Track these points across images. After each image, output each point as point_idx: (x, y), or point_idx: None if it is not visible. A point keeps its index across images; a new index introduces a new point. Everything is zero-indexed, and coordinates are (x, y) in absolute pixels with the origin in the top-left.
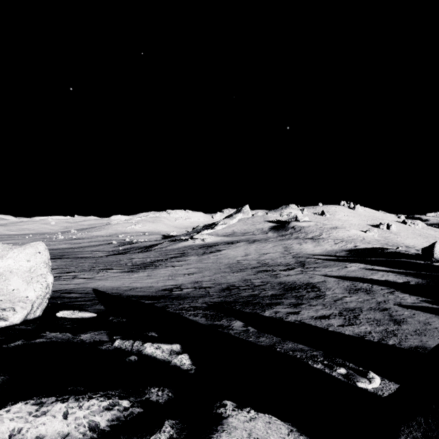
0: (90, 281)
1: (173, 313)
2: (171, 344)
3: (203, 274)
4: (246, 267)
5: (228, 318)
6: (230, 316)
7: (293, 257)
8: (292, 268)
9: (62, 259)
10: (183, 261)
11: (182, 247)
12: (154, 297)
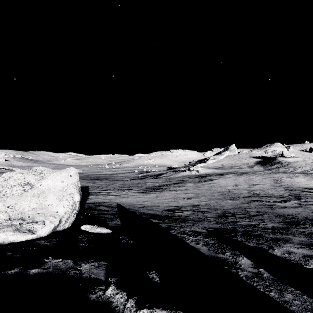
0: (117, 197)
1: (176, 236)
2: (175, 312)
3: (199, 198)
4: (238, 196)
5: (232, 252)
6: (234, 249)
7: (285, 189)
8: (287, 200)
9: (104, 181)
10: (182, 187)
11: (181, 176)
12: (160, 216)
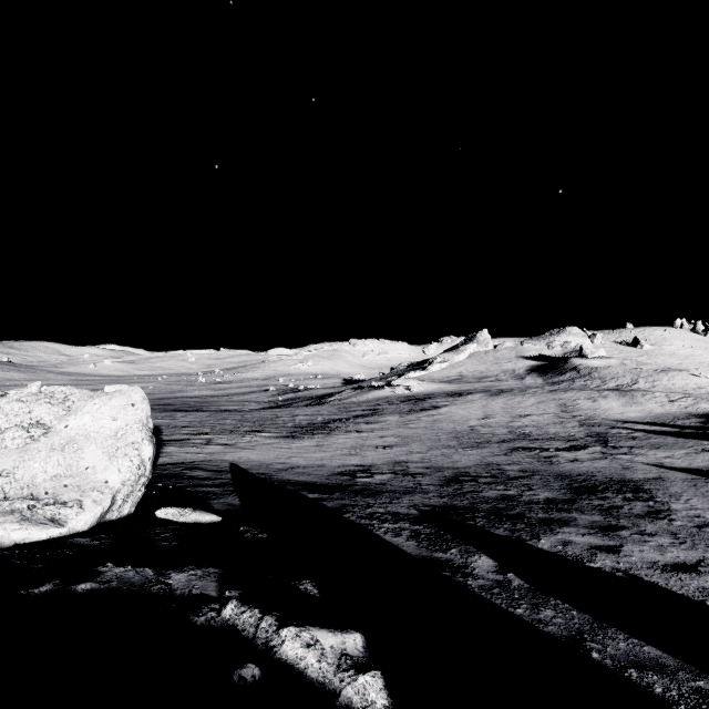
0: (229, 450)
1: (356, 523)
2: (342, 632)
3: (409, 447)
4: (488, 440)
5: (462, 547)
6: (466, 542)
7: (580, 424)
8: (581, 446)
9: (197, 412)
10: (375, 423)
11: (373, 399)
12: (324, 486)
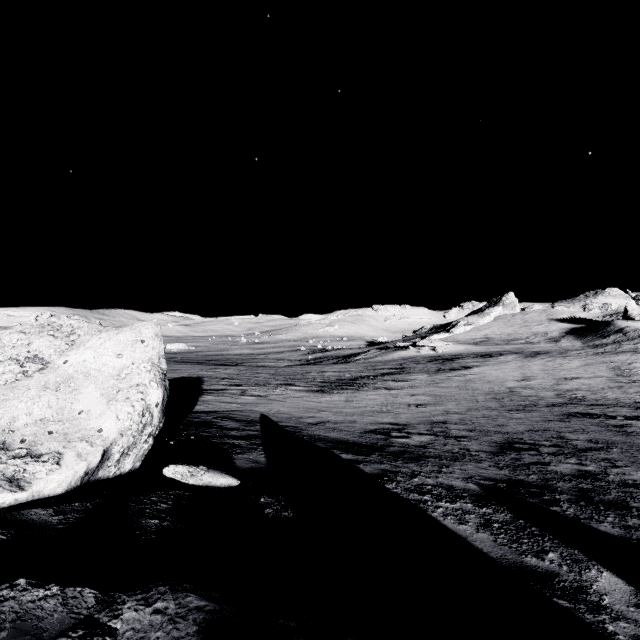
0: (260, 401)
1: (403, 498)
2: None
3: (444, 407)
4: (534, 403)
5: (563, 550)
6: (565, 542)
7: None
8: None
9: (236, 367)
10: (403, 381)
11: (398, 358)
12: (358, 445)
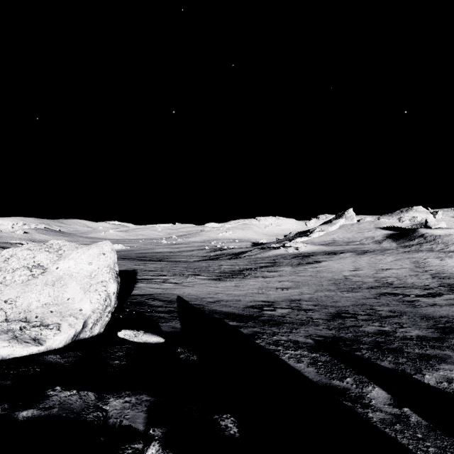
0: (177, 287)
1: (265, 349)
2: None
3: (300, 290)
4: (359, 286)
5: (356, 376)
6: (358, 372)
7: (432, 277)
8: (437, 294)
9: (160, 262)
10: (274, 272)
11: (272, 255)
12: (241, 316)
